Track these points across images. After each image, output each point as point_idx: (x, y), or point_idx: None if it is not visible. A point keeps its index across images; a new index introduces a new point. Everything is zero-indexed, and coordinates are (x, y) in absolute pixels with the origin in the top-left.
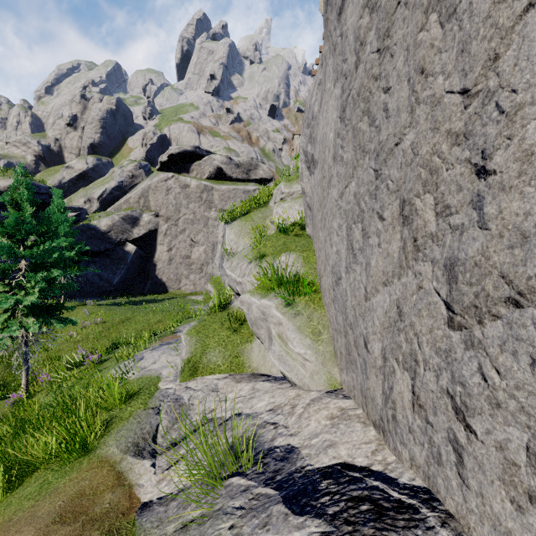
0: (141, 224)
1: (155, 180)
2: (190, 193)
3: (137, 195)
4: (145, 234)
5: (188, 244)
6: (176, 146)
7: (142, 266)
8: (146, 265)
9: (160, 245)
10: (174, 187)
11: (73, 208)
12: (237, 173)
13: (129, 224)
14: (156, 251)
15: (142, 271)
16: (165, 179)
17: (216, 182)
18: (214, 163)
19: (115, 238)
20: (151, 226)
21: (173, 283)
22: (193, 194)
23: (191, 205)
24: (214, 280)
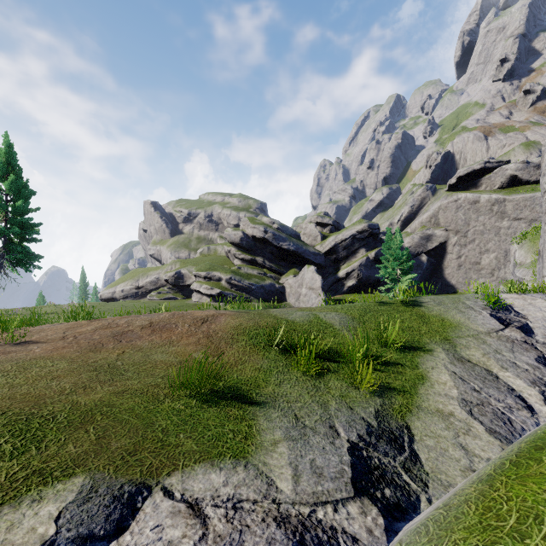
0: (433, 238)
1: (444, 202)
2: (479, 207)
3: (429, 216)
4: (436, 246)
5: (476, 252)
6: (464, 168)
7: (433, 271)
8: (436, 270)
9: (449, 254)
10: (463, 205)
11: (384, 233)
12: (537, 175)
13: (424, 240)
14: (445, 259)
15: (433, 275)
16: (454, 200)
17: (509, 191)
18: (506, 173)
19: (413, 251)
20: (441, 239)
21: (462, 285)
22: (482, 208)
23: (480, 218)
24: (507, 283)
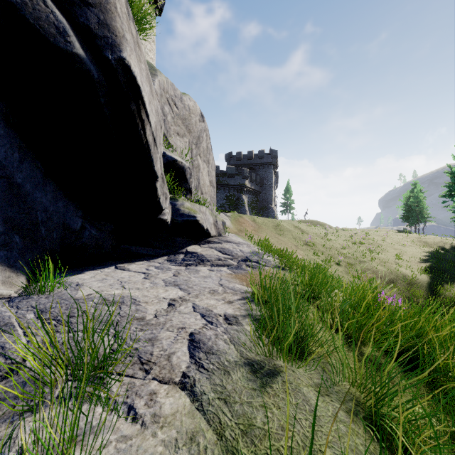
0: None
1: None
2: None
3: None
4: None
5: None
6: None
7: None
8: None
9: None
10: None
11: None
12: None
13: None
14: None
15: None
16: None
17: None
18: None
19: None
20: None
21: None
22: None
23: None
24: None
